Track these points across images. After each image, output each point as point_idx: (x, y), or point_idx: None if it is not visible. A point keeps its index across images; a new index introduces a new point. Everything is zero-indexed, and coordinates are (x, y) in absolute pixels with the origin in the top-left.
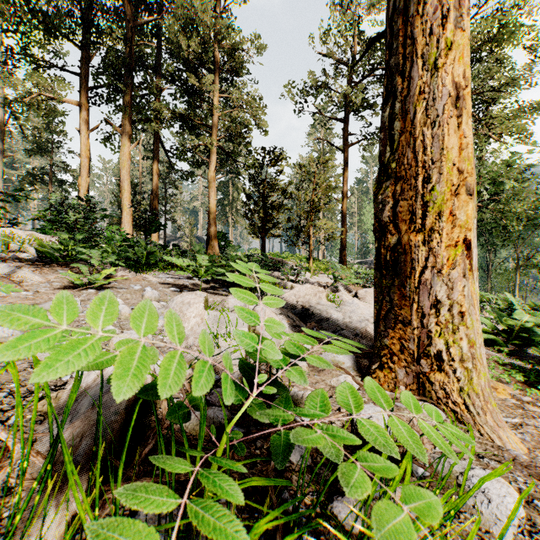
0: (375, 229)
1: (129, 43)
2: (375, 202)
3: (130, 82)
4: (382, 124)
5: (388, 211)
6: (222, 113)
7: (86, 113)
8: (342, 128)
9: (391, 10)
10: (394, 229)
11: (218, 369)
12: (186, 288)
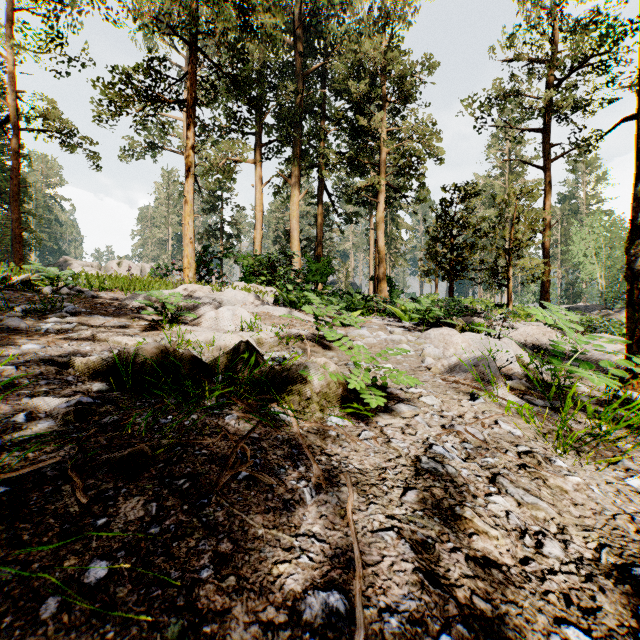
0: (626, 276)
1: (300, 95)
2: (627, 255)
3: (299, 132)
4: (633, 196)
5: (639, 262)
6: (393, 147)
7: (260, 169)
8: (545, 139)
9: None
10: None
11: (502, 370)
12: (408, 328)
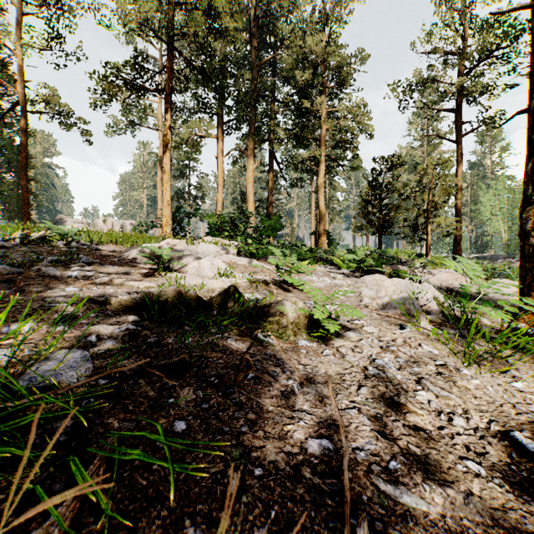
0: (519, 235)
1: (255, 82)
2: (520, 219)
3: (254, 112)
4: (525, 173)
5: (529, 224)
6: (331, 125)
7: (221, 143)
8: (457, 117)
9: (531, 106)
10: (533, 235)
11: (423, 307)
12: (347, 275)
